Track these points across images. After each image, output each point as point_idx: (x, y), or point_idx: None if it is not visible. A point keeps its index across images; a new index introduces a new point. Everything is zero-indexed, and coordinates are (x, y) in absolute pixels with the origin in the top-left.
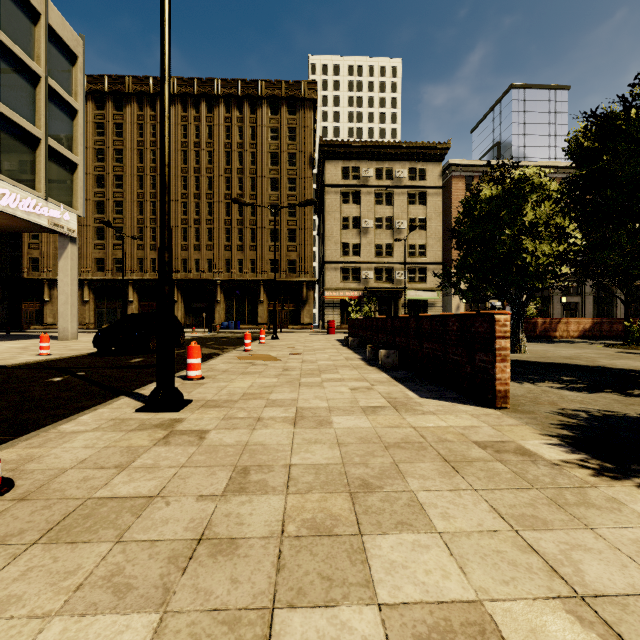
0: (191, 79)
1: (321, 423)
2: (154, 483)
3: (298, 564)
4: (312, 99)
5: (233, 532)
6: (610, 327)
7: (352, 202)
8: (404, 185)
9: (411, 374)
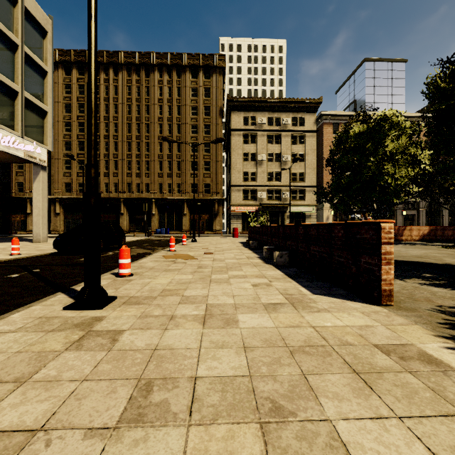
0: (134, 52)
1: (228, 322)
2: (45, 407)
3: None
4: (222, 67)
5: None
6: (442, 233)
7: (251, 142)
8: (288, 129)
9: (300, 271)
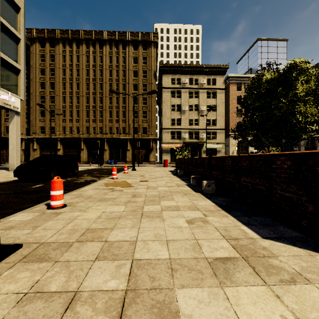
0: (91, 31)
1: (161, 318)
2: None
3: None
4: (155, 42)
5: None
6: None
7: (176, 96)
8: (204, 87)
9: (230, 201)
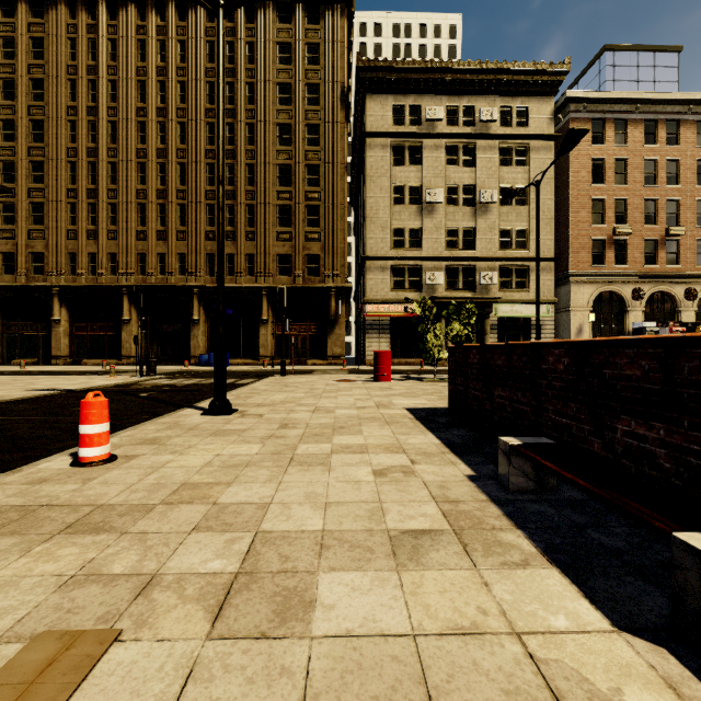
0: None
1: None
2: None
3: None
4: None
5: None
6: None
7: (409, 162)
8: (493, 133)
9: None
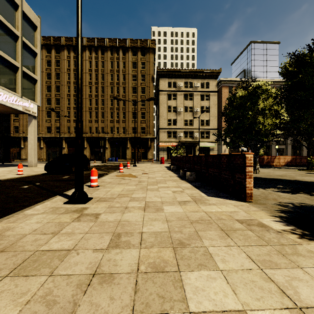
0: (93, 38)
1: (158, 210)
2: (71, 242)
3: (146, 288)
4: (153, 48)
5: (112, 270)
6: (300, 160)
7: (173, 99)
8: (198, 90)
9: (202, 184)
